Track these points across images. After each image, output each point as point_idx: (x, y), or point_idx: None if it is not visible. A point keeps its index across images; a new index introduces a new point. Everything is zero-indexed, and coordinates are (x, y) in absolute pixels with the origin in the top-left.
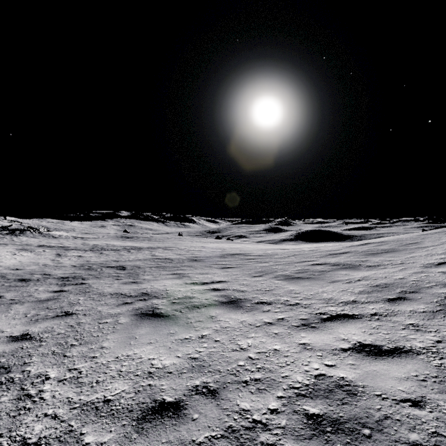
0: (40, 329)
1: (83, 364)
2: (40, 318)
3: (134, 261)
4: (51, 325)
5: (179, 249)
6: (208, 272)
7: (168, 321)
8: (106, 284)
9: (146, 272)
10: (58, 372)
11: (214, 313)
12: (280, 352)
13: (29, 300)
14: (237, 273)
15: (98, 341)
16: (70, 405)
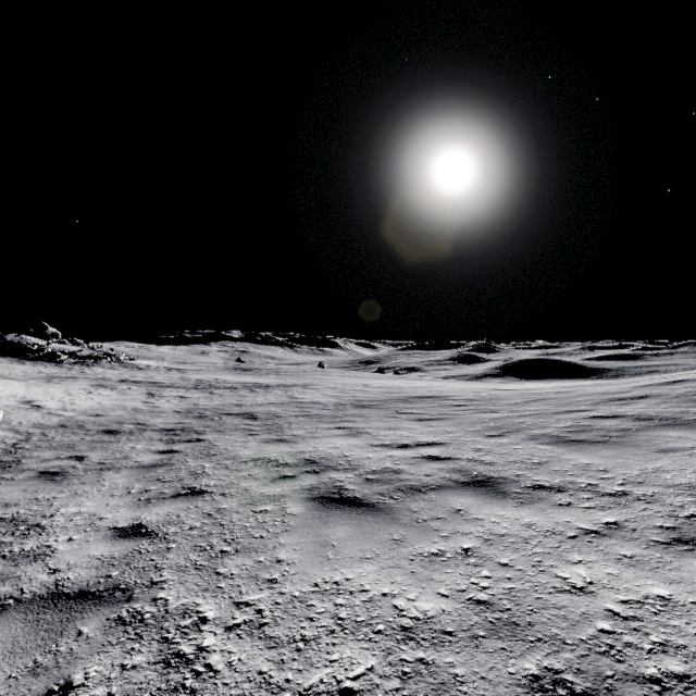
0: (159, 517)
1: (258, 593)
2: (152, 496)
3: (266, 406)
4: (175, 510)
5: (328, 388)
6: (396, 426)
7: (377, 515)
8: (236, 442)
9: (293, 423)
10: (218, 608)
11: (460, 505)
12: (681, 607)
13: (127, 465)
14: (453, 429)
15: (267, 548)
16: (274, 694)
